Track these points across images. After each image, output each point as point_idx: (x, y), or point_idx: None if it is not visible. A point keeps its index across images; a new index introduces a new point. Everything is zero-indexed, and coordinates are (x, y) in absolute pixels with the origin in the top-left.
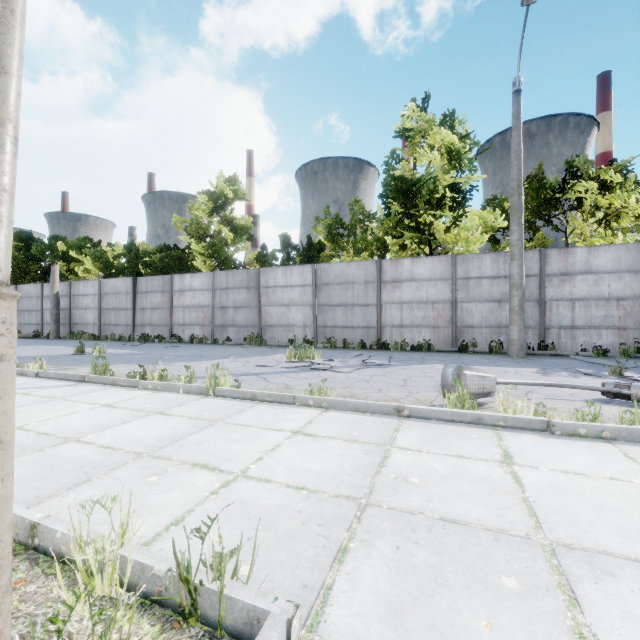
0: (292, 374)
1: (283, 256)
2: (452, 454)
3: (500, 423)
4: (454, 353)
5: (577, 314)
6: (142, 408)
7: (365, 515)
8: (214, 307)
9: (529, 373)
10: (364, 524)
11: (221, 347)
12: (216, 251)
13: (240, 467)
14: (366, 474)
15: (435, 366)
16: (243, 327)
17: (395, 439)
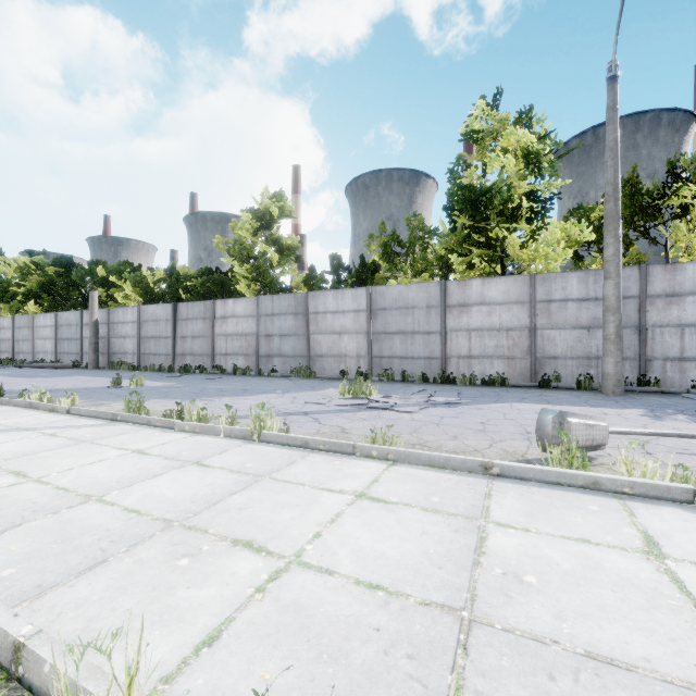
0: (347, 414)
1: (333, 278)
2: (572, 536)
3: (625, 489)
4: (534, 389)
5: (687, 343)
6: (177, 456)
7: (472, 641)
8: (258, 335)
9: (636, 416)
10: (474, 659)
11: (266, 379)
12: (261, 274)
13: (293, 548)
14: (461, 566)
15: (515, 405)
16: (290, 357)
17: (489, 510)
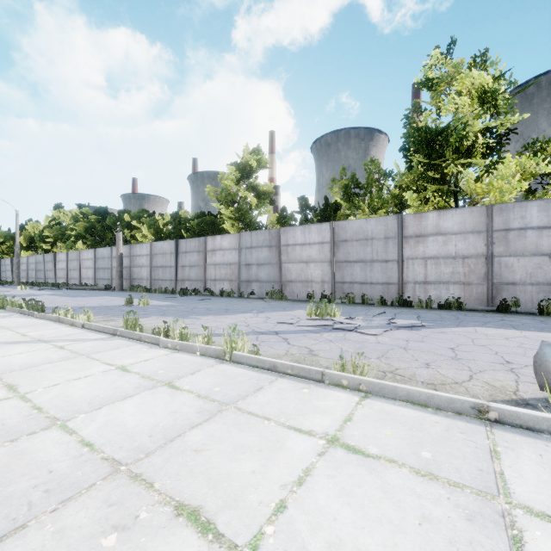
0: (314, 334)
1: (301, 217)
2: None
3: None
4: (492, 313)
5: None
6: (153, 375)
7: None
8: (240, 264)
9: None
10: None
11: (245, 301)
12: (242, 215)
13: (248, 529)
14: None
15: (480, 330)
16: (265, 282)
17: (505, 480)
